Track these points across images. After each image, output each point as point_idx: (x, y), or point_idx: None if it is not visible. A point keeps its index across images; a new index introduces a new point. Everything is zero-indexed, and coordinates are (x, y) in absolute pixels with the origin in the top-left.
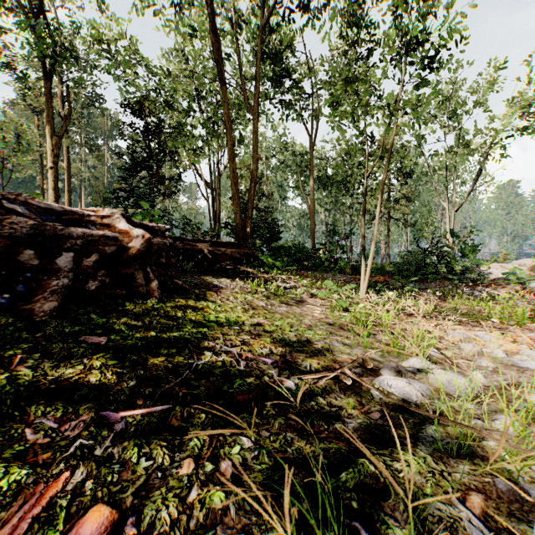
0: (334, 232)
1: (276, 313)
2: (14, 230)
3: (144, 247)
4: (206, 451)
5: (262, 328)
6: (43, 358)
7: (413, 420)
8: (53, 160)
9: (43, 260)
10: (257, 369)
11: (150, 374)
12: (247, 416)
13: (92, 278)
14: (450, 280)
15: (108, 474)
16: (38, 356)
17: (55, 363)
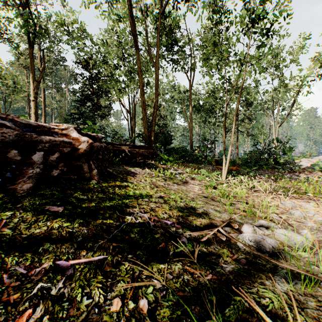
0: (205, 139)
1: (171, 189)
2: (4, 137)
3: (88, 148)
4: (129, 291)
5: (163, 200)
6: (20, 222)
7: (269, 265)
8: (34, 96)
9: (24, 156)
10: (161, 228)
11: (91, 232)
12: (157, 263)
13: (55, 168)
14: (276, 169)
15: (59, 310)
16: (17, 220)
17: (28, 225)
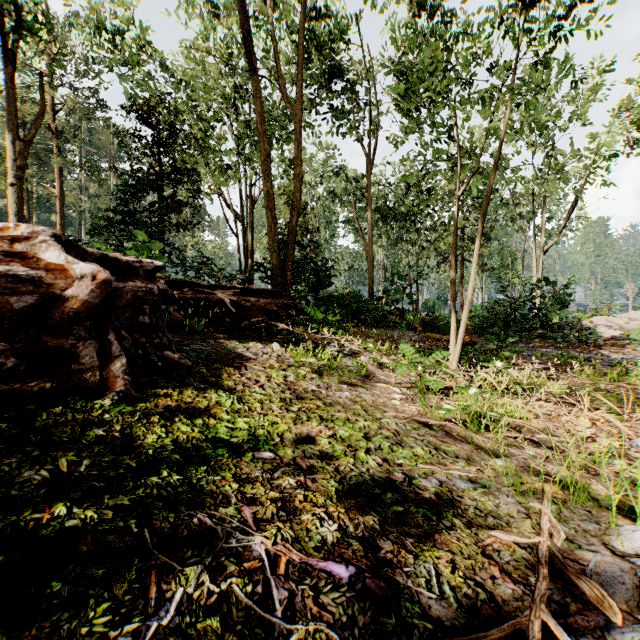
0: (400, 277)
1: (336, 404)
2: None
3: (96, 297)
4: None
5: (318, 451)
6: None
7: None
8: (15, 174)
9: None
10: (318, 614)
11: None
12: None
13: None
14: (548, 339)
15: None
16: None
17: None
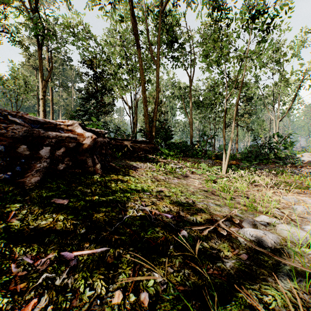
0: (205, 134)
1: (171, 183)
2: (14, 133)
3: (92, 144)
4: (131, 284)
5: (164, 194)
6: (28, 213)
7: (271, 261)
8: (42, 94)
9: (32, 151)
10: (162, 221)
11: (94, 224)
12: (157, 256)
13: (61, 162)
14: (277, 163)
15: (63, 301)
16: (25, 212)
17: (35, 217)
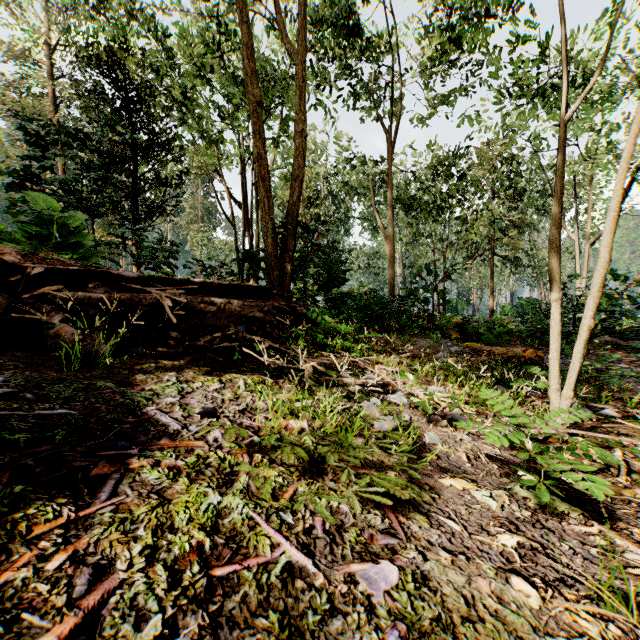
0: (430, 272)
1: None
2: None
3: None
4: None
5: None
6: None
7: None
8: None
9: None
10: None
11: None
12: None
13: None
14: (621, 349)
15: None
16: None
17: None
